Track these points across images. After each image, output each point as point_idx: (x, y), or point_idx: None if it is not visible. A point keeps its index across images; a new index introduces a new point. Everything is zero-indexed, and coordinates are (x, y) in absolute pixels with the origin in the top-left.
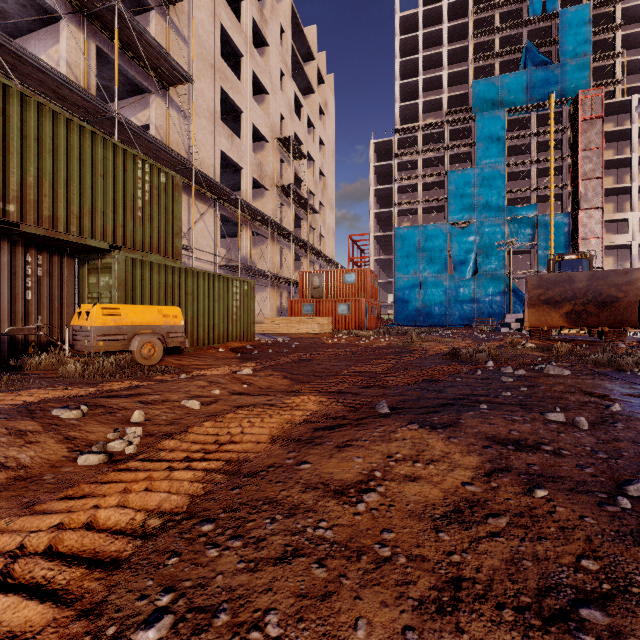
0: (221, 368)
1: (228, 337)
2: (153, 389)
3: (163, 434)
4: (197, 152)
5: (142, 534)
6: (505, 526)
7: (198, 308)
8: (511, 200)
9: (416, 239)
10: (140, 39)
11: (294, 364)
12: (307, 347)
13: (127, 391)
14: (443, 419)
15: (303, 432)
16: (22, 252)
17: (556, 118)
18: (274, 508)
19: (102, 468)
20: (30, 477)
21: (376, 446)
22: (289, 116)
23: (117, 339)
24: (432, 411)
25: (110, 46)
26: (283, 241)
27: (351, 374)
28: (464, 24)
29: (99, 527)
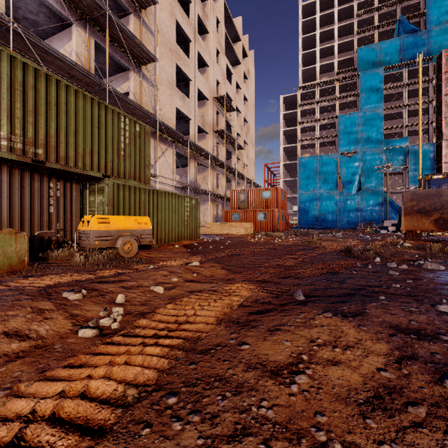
0: (177, 260)
1: (181, 237)
2: (131, 277)
3: (138, 313)
4: (160, 109)
5: (122, 402)
6: (425, 416)
7: (161, 217)
8: (387, 135)
9: (314, 165)
10: (123, 34)
11: (228, 258)
12: (236, 244)
13: (113, 278)
14: (351, 309)
15: (240, 315)
16: (47, 181)
17: (423, 72)
18: (223, 385)
19: (95, 340)
20: (45, 346)
21: (300, 331)
22: (223, 81)
23: (107, 239)
24: (340, 301)
25: (103, 40)
26: (218, 169)
27: (271, 266)
28: (350, 7)
29: (90, 395)
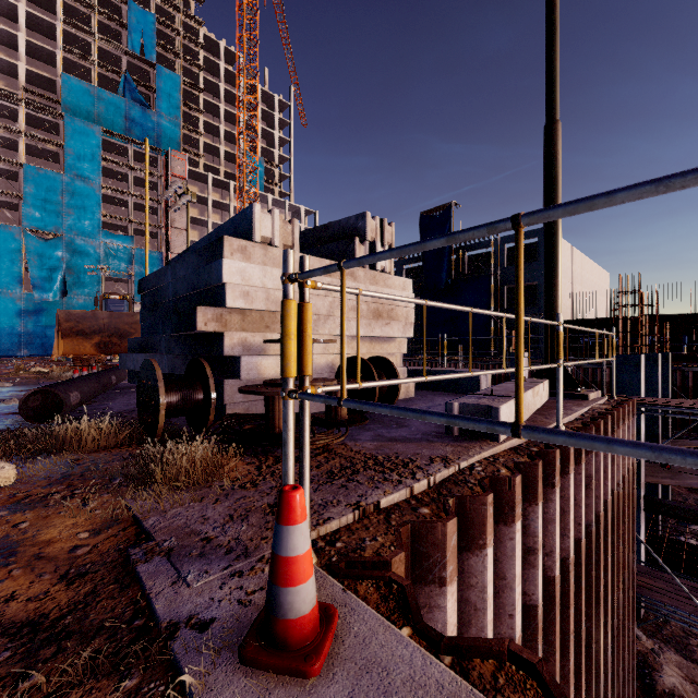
0: None
1: None
2: None
3: None
4: None
5: None
6: None
7: None
8: (109, 224)
9: None
10: None
11: None
12: None
13: None
14: None
15: None
16: None
17: (154, 161)
18: None
19: None
20: None
21: None
22: None
23: None
24: None
25: None
26: None
27: None
28: None
29: None
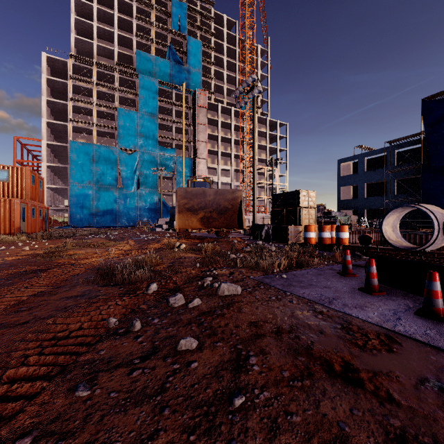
0: None
1: None
2: None
3: None
4: None
5: None
6: None
7: None
8: (161, 142)
9: (91, 155)
10: None
11: None
12: None
13: None
14: None
15: None
16: None
17: (185, 100)
18: None
19: None
20: None
21: None
22: None
23: None
24: None
25: None
26: None
27: None
28: (130, 5)
29: None
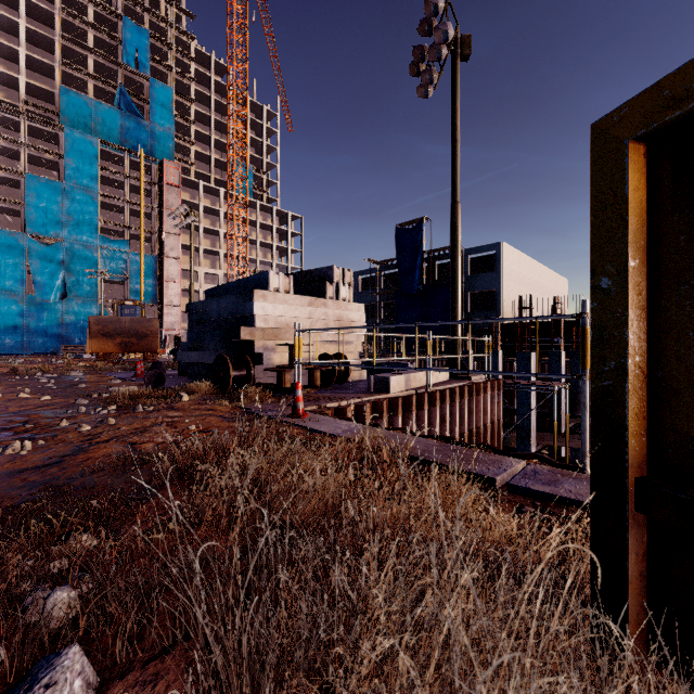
0: None
1: None
2: None
3: None
4: None
5: None
6: (6, 391)
7: None
8: (106, 229)
9: None
10: None
11: None
12: None
13: None
14: None
15: None
16: None
17: (148, 169)
18: None
19: None
20: None
21: None
22: None
23: None
24: None
25: None
26: None
27: None
28: (51, 13)
29: None
